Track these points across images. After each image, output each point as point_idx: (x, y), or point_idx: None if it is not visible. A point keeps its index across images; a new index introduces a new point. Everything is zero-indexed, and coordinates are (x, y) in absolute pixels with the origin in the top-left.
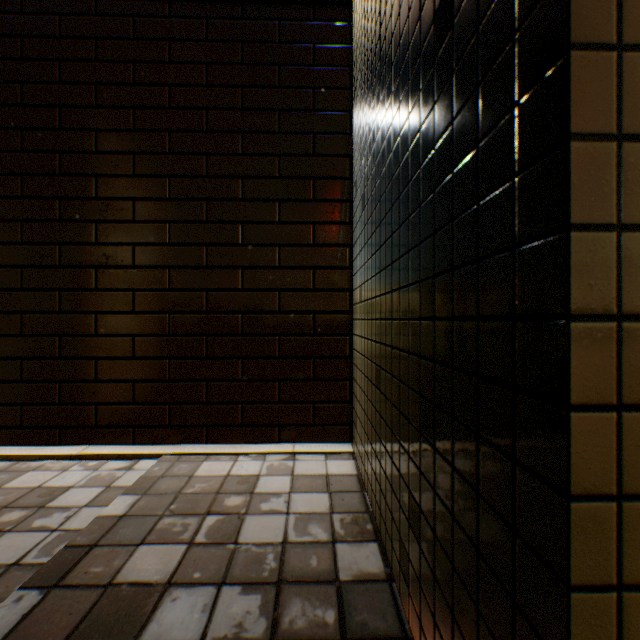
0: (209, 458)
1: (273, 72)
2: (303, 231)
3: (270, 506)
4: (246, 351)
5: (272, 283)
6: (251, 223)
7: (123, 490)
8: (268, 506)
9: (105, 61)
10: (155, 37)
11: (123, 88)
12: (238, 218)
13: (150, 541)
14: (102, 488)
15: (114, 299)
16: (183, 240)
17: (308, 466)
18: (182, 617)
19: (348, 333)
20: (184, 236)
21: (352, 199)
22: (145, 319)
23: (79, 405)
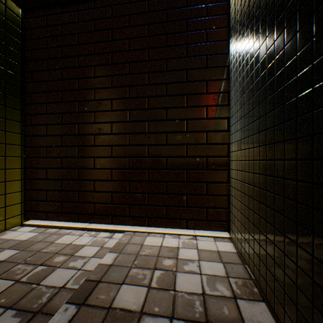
0: (149, 235)
1: (183, 24)
2: (200, 111)
3: (189, 268)
4: (168, 178)
5: (182, 140)
6: (171, 108)
7: (109, 249)
8: (188, 268)
9: (98, 31)
10: (122, 15)
11: (106, 43)
12: (164, 106)
13: (127, 282)
14: (99, 247)
15: (102, 150)
16: (135, 119)
17: (205, 244)
18: None
19: (227, 168)
20: (136, 117)
21: (229, 91)
22: (117, 160)
23: (86, 203)
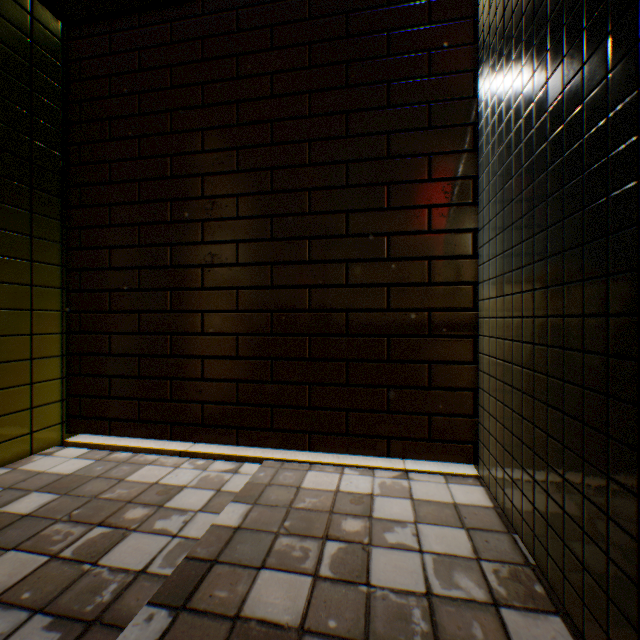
0: (312, 467)
1: (381, 40)
2: (416, 216)
3: (396, 538)
4: (351, 353)
5: (380, 277)
6: (356, 211)
7: (233, 496)
8: (394, 538)
9: (210, 60)
10: (257, 26)
11: (227, 84)
12: (342, 207)
13: (270, 565)
14: (213, 491)
15: (218, 298)
16: (285, 234)
17: (427, 489)
18: None
19: (471, 334)
20: (286, 230)
21: (476, 174)
22: (247, 318)
23: (187, 402)
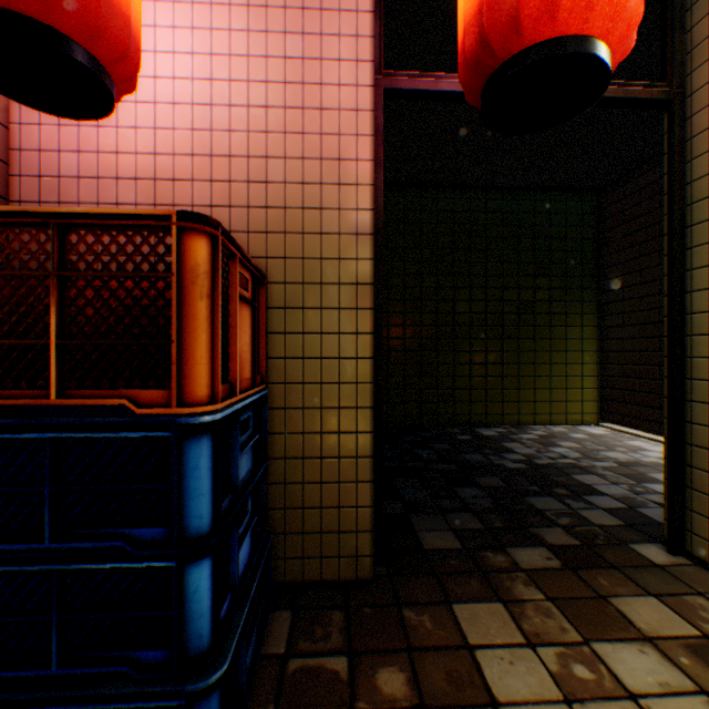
0: None
1: None
2: None
3: None
4: None
5: None
6: None
7: None
8: None
9: None
10: None
11: None
12: None
13: None
14: None
15: None
16: None
17: None
18: (660, 488)
19: None
20: None
21: None
22: None
23: None
